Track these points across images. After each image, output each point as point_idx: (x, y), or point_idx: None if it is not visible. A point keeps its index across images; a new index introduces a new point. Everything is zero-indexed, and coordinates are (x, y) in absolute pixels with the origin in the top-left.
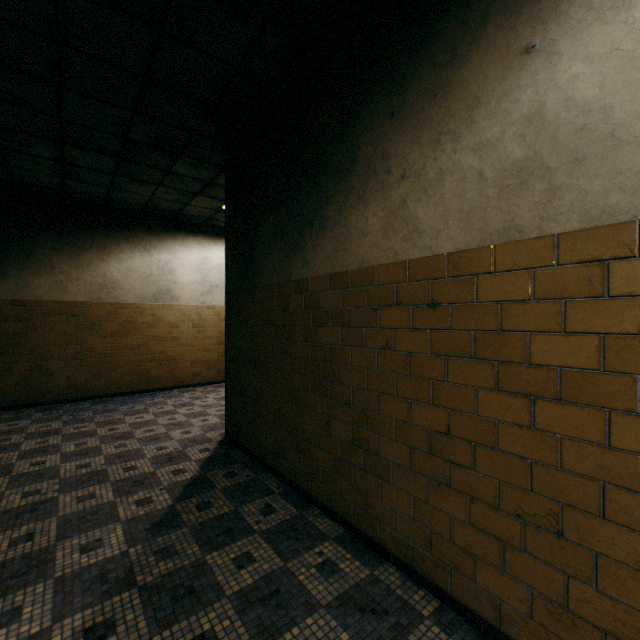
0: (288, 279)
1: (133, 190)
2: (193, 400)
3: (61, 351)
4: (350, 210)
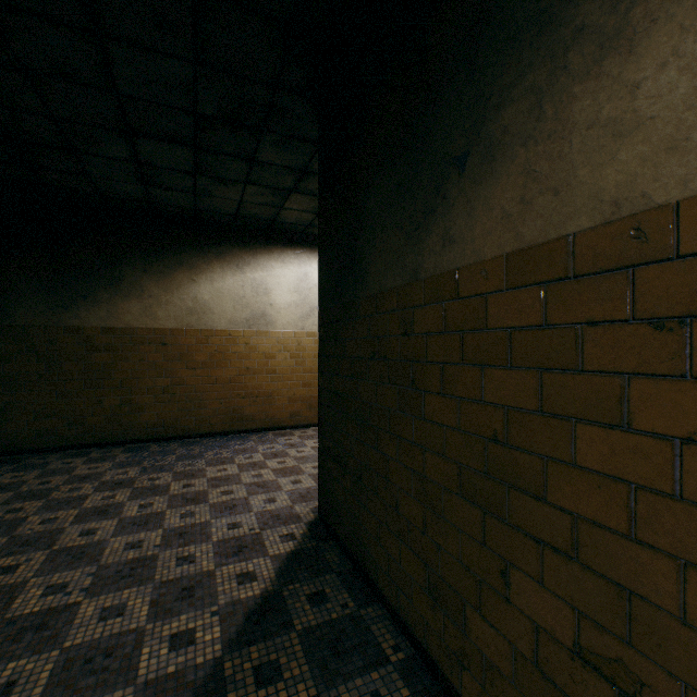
0: (412, 278)
1: (219, 194)
2: (287, 448)
3: (150, 384)
4: (570, 89)
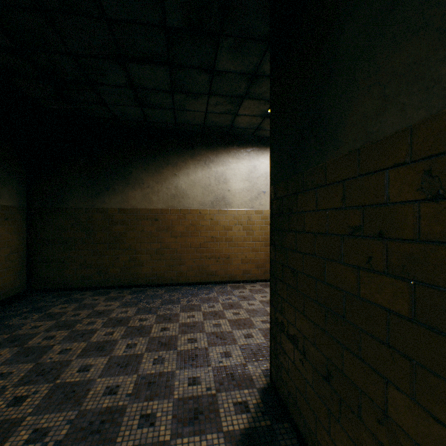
0: None
1: (190, 108)
2: (240, 300)
3: (148, 247)
4: None
